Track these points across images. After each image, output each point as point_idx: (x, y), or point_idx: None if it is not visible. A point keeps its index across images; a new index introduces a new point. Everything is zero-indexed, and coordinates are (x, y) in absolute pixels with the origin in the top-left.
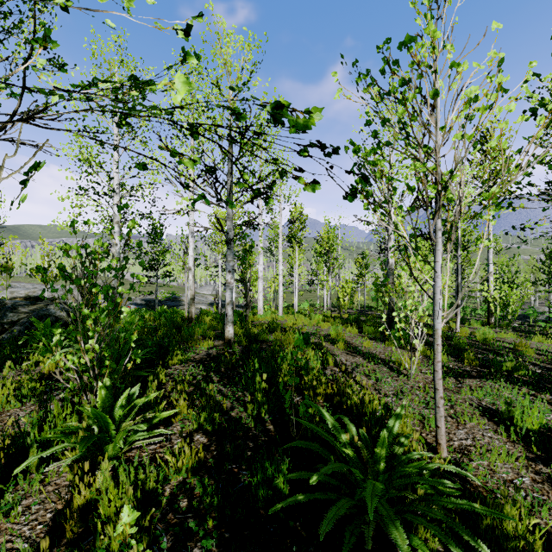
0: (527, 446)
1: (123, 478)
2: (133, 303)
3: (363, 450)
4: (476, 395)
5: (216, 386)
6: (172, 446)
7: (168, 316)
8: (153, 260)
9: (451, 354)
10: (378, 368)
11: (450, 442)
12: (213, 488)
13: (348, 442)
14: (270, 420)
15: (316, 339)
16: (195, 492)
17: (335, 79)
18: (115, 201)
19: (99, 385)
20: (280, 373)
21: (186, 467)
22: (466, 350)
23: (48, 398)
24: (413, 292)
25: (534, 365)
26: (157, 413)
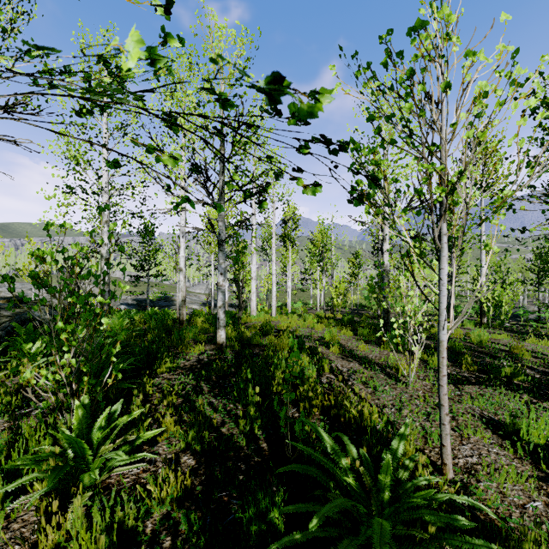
0: (535, 463)
1: (97, 518)
2: (124, 303)
3: (366, 477)
4: (477, 404)
5: (207, 398)
6: (156, 470)
7: (159, 318)
8: (144, 259)
9: (448, 357)
10: (375, 375)
11: (455, 460)
12: (200, 524)
13: (348, 468)
14: (263, 437)
15: (311, 342)
16: (180, 528)
17: (333, 73)
18: (104, 200)
19: (76, 404)
20: (274, 381)
21: (171, 497)
22: (462, 353)
23: (20, 418)
24: (412, 297)
25: (531, 369)
26: (141, 431)
